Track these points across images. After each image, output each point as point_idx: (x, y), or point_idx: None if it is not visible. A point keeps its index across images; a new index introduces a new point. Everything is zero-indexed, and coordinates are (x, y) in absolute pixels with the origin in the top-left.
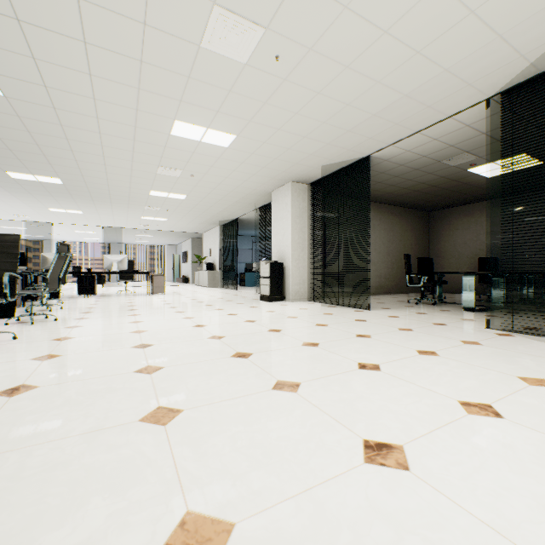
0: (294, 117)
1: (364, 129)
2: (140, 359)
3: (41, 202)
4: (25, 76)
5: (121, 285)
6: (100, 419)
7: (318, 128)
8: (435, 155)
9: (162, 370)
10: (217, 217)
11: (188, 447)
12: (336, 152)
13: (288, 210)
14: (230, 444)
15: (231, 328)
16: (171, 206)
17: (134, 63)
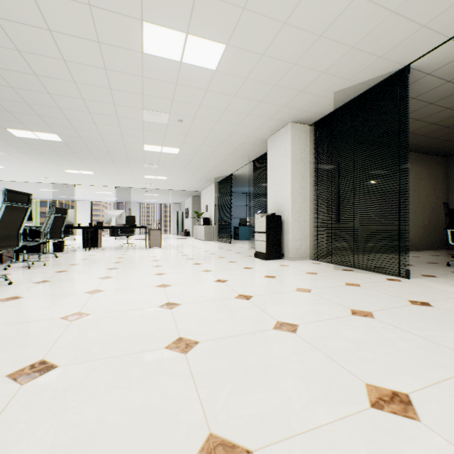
0: None
1: (419, 5)
2: None
3: (55, 163)
4: None
5: (132, 238)
6: None
7: (345, 11)
8: None
9: None
10: (212, 174)
11: None
12: (360, 63)
13: (287, 156)
14: None
15: (213, 314)
16: (167, 163)
17: None
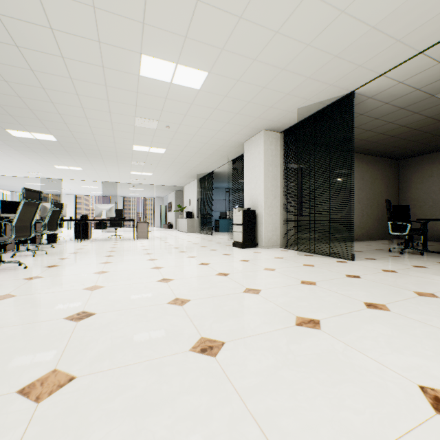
0: (273, 40)
1: (354, 53)
2: (55, 350)
3: (46, 160)
4: None
5: (117, 230)
6: None
7: (300, 54)
8: (431, 87)
9: (66, 387)
10: (195, 171)
11: None
12: (316, 88)
13: (260, 158)
14: None
15: (199, 285)
16: (154, 161)
17: None
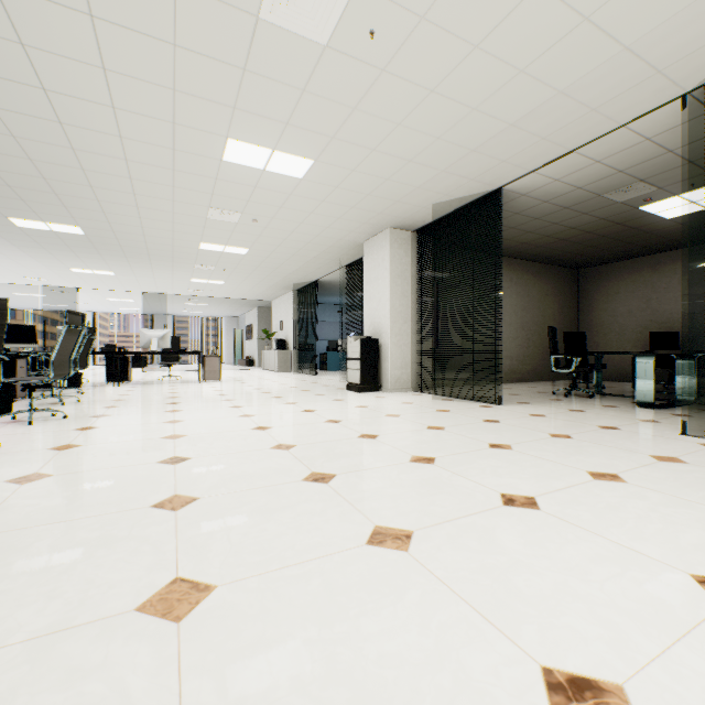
0: (395, 131)
1: (495, 148)
2: (166, 483)
3: (59, 260)
4: (15, 73)
5: (166, 369)
6: (72, 604)
7: (430, 146)
8: (595, 186)
9: (195, 503)
10: (290, 279)
11: (212, 679)
12: (454, 183)
13: (385, 267)
14: (290, 674)
15: (305, 432)
16: (229, 264)
17: (164, 48)
